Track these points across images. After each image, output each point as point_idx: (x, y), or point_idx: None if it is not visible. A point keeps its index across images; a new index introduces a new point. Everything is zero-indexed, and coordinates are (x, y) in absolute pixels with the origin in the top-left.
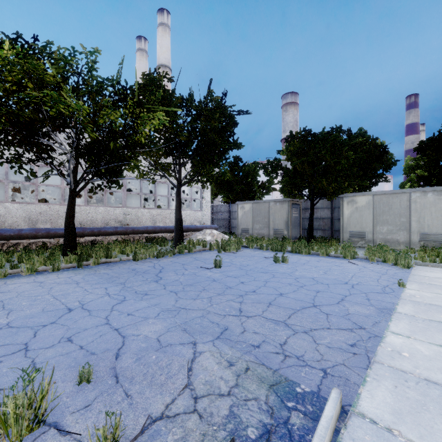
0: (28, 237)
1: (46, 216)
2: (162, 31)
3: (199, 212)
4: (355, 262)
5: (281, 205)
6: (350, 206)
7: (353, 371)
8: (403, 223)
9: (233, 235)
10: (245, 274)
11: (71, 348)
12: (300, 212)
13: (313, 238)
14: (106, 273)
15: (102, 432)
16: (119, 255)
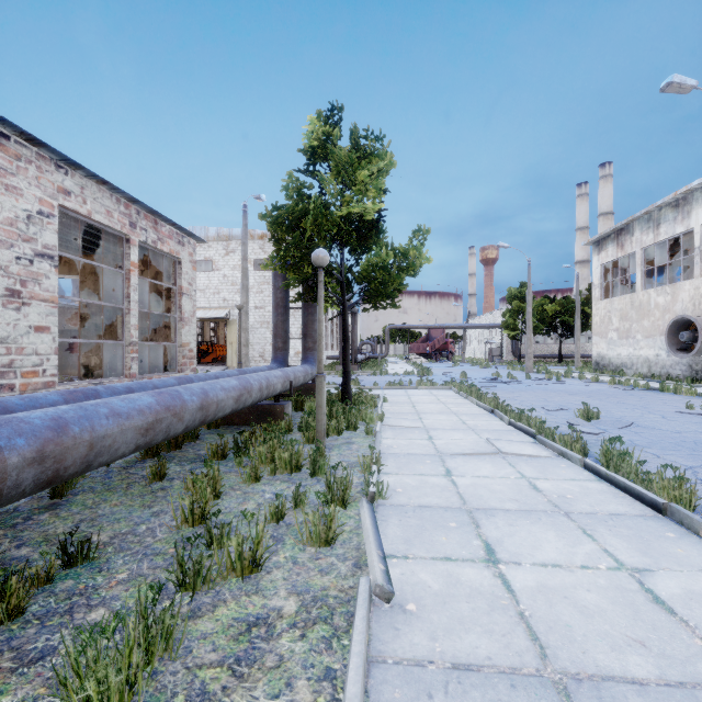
0: (537, 358)
1: (538, 349)
2: (603, 183)
3: None
4: None
5: None
6: None
7: None
8: None
9: None
10: None
11: None
12: None
13: None
14: None
15: None
16: None
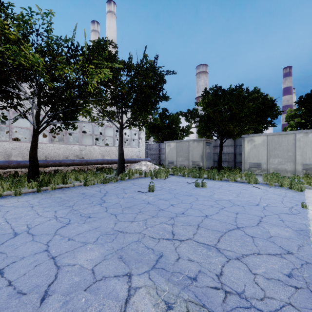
0: (2, 168)
1: (18, 151)
2: (110, 16)
3: (137, 149)
4: (258, 186)
5: (198, 143)
6: (249, 144)
7: None
8: (290, 156)
9: (162, 165)
10: (174, 197)
11: None
12: (212, 148)
13: (222, 168)
14: (59, 197)
15: None
16: (74, 181)
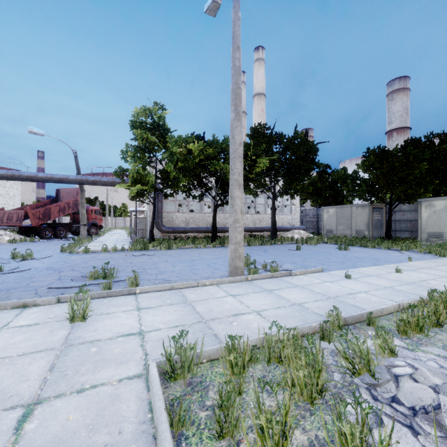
0: (188, 232)
1: (193, 220)
2: (258, 65)
3: (289, 216)
4: (404, 252)
5: (362, 209)
6: (428, 209)
7: (335, 270)
8: None
9: (319, 235)
10: (314, 253)
11: None
12: (384, 215)
13: (390, 238)
14: None
15: (263, 265)
16: None
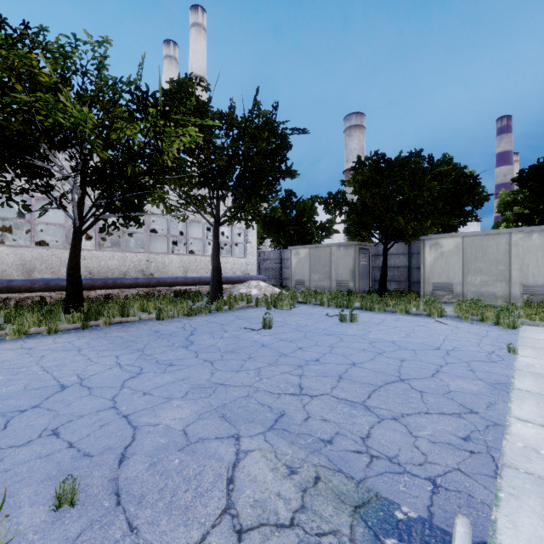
0: (21, 290)
1: (46, 263)
2: (196, 33)
3: (243, 259)
4: (444, 321)
5: (346, 250)
6: (433, 250)
7: (477, 482)
8: (501, 272)
9: (285, 288)
10: (303, 337)
11: (55, 446)
12: (370, 259)
13: (386, 292)
14: (119, 337)
15: None
16: (139, 313)
